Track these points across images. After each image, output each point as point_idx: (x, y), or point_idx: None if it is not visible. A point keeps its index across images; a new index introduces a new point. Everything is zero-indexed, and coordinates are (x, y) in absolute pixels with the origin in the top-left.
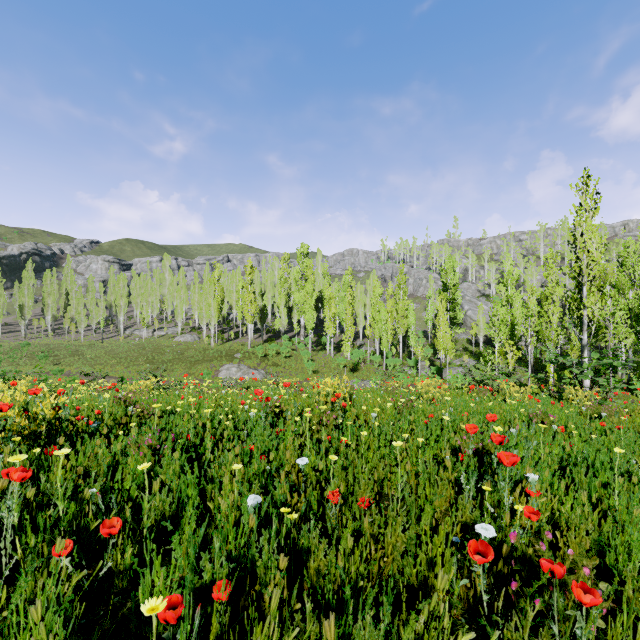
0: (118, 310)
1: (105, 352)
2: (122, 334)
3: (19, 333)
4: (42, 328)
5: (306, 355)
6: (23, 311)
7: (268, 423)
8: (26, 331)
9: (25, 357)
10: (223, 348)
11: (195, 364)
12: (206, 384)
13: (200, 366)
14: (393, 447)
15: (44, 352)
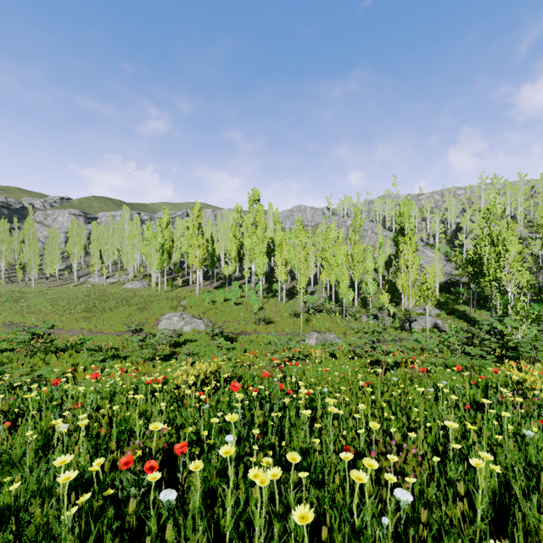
0: (71, 257)
1: (48, 299)
2: (75, 281)
3: None
4: None
5: (256, 302)
6: None
7: None
8: None
9: None
10: (170, 295)
11: (135, 312)
12: None
13: (140, 315)
14: None
15: None
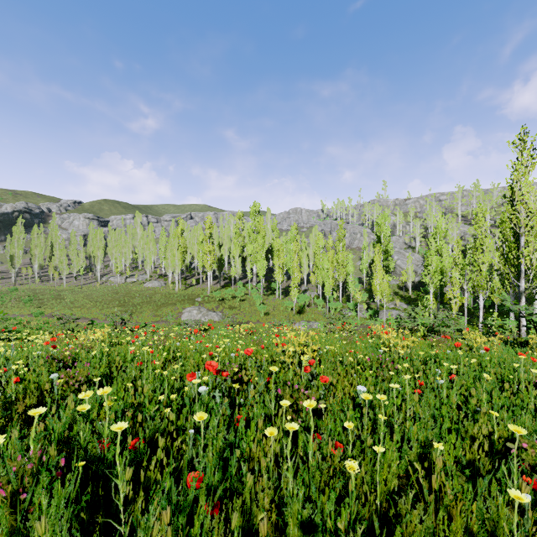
0: (95, 260)
1: (83, 296)
2: (99, 280)
3: (10, 280)
4: (29, 275)
5: (258, 299)
6: (13, 261)
7: (224, 406)
8: (16, 278)
9: (13, 301)
10: (186, 293)
11: (161, 307)
12: (147, 347)
13: (165, 309)
14: (405, 450)
15: (30, 296)
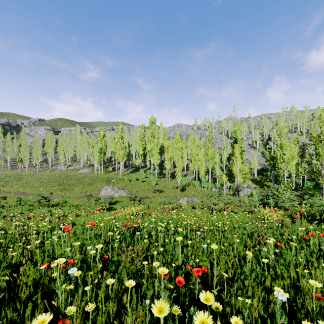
0: (48, 155)
1: (36, 179)
2: (50, 168)
3: None
4: (2, 165)
5: (154, 181)
6: None
7: None
8: None
9: None
10: (105, 176)
11: (86, 186)
12: None
13: (89, 187)
14: None
15: (1, 179)
